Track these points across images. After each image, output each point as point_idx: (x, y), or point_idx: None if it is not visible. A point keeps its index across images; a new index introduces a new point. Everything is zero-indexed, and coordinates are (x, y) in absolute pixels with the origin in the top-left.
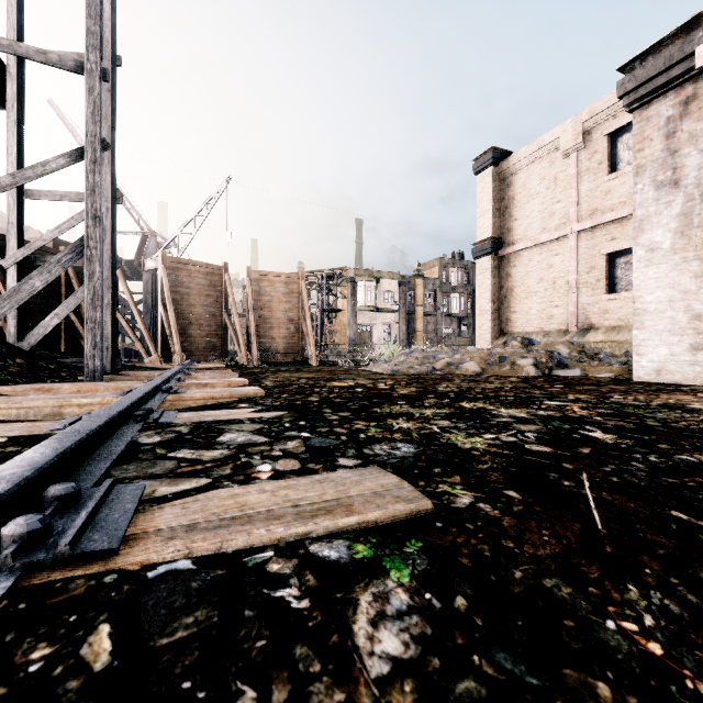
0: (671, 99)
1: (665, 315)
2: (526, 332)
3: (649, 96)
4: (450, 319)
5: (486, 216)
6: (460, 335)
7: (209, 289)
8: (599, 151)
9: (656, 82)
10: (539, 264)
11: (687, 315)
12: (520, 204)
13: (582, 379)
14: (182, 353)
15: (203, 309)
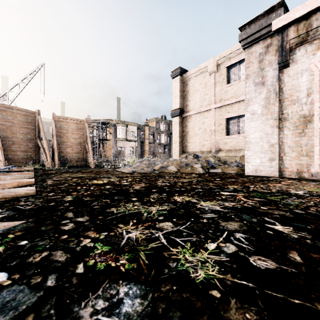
0: (261, 44)
1: (258, 144)
2: (194, 151)
3: (252, 42)
4: (160, 145)
5: (177, 98)
6: (165, 153)
7: (26, 124)
8: (223, 74)
9: (255, 36)
10: (199, 121)
11: (268, 144)
12: (191, 94)
13: (224, 174)
14: (5, 161)
15: (23, 135)
